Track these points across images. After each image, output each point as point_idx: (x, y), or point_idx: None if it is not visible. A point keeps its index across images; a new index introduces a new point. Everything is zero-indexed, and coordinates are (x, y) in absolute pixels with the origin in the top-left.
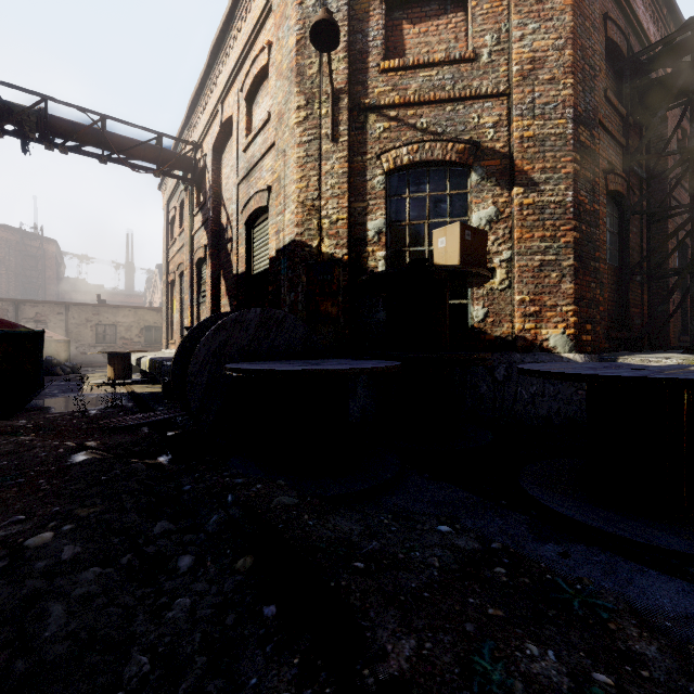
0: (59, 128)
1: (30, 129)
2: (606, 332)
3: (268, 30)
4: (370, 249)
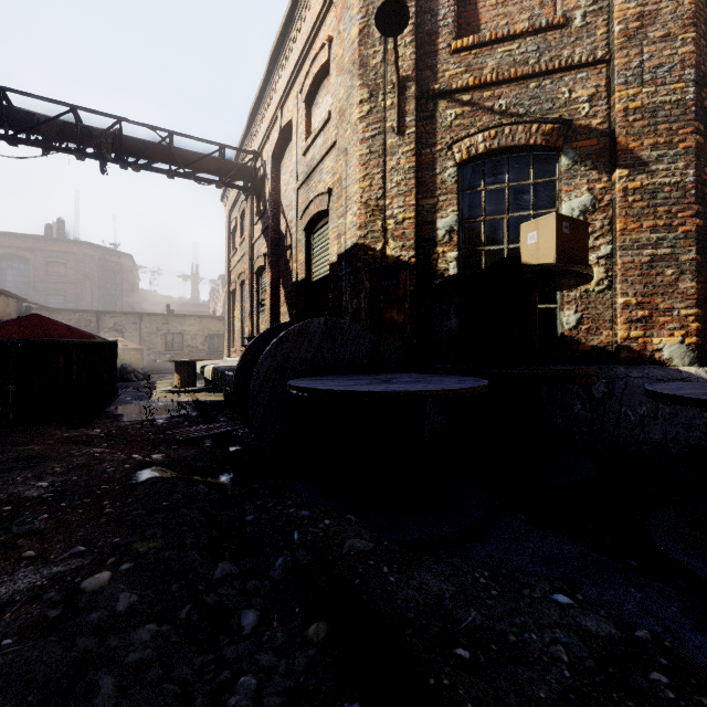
0: (132, 147)
1: (107, 150)
2: None
3: (328, 26)
4: (440, 250)
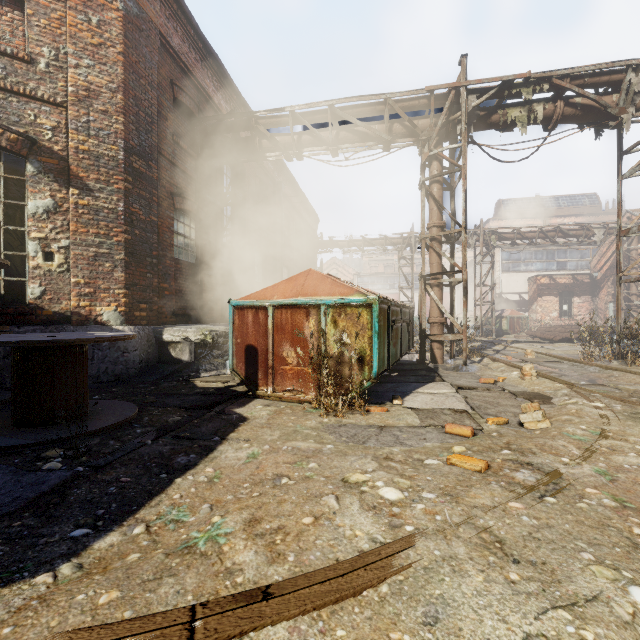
0: None
1: None
2: (173, 310)
3: None
4: None
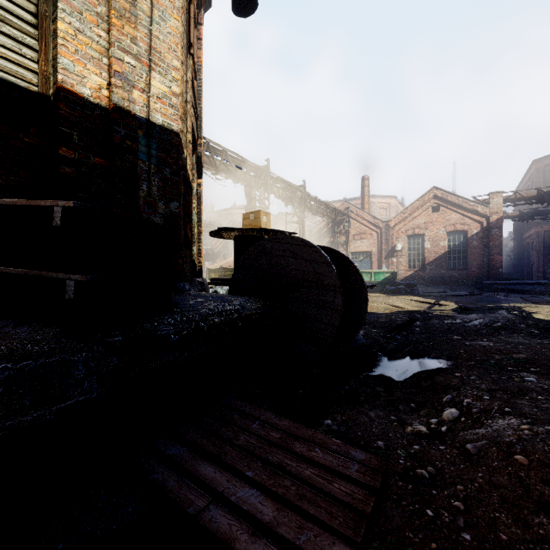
0: None
1: None
2: None
3: None
4: None
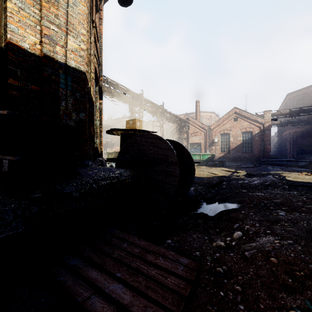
0: None
1: None
2: None
3: None
4: None
